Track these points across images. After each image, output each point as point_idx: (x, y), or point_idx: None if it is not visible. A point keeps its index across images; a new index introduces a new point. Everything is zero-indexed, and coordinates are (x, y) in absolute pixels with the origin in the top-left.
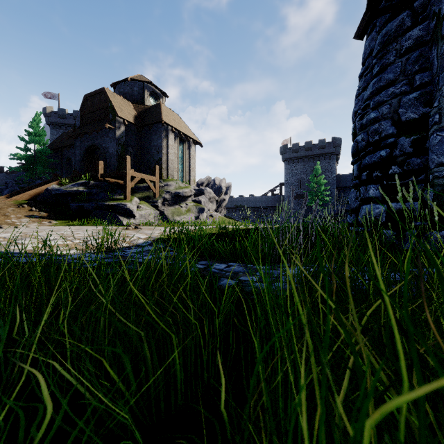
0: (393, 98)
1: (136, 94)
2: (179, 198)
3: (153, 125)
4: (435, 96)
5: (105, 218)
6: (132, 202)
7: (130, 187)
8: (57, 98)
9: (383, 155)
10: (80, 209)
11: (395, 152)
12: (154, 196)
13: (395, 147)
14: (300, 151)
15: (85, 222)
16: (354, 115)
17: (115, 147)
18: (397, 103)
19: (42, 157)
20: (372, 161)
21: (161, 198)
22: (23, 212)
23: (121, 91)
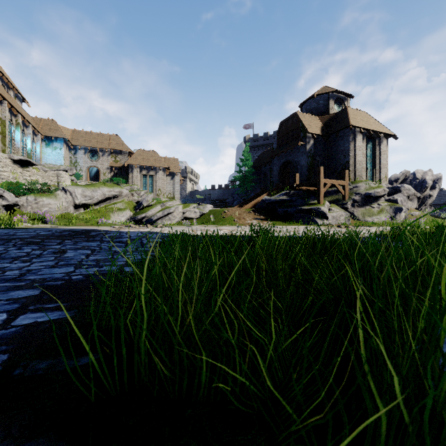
0: None
1: (321, 107)
2: (369, 198)
3: (339, 132)
4: None
5: (303, 220)
6: (324, 206)
7: (322, 193)
8: (252, 127)
9: None
10: (284, 213)
11: None
12: (343, 199)
13: None
14: None
15: (291, 223)
16: None
17: (305, 159)
18: None
19: (249, 176)
20: None
21: (350, 200)
22: (251, 216)
23: (307, 108)
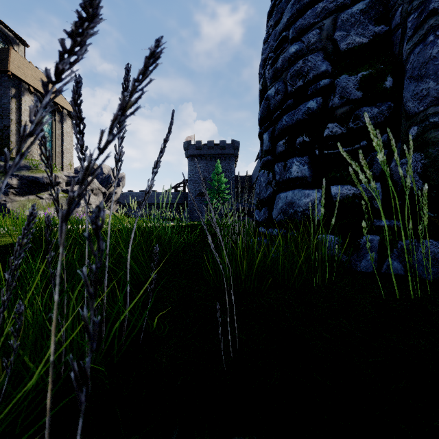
0: (325, 18)
1: None
2: (37, 185)
3: None
4: (396, 2)
5: None
6: None
7: None
8: None
9: (312, 106)
10: None
11: (333, 101)
12: None
13: (332, 92)
14: (203, 149)
15: None
16: (262, 68)
17: None
18: (332, 24)
19: None
20: (294, 119)
21: (0, 183)
22: None
23: None
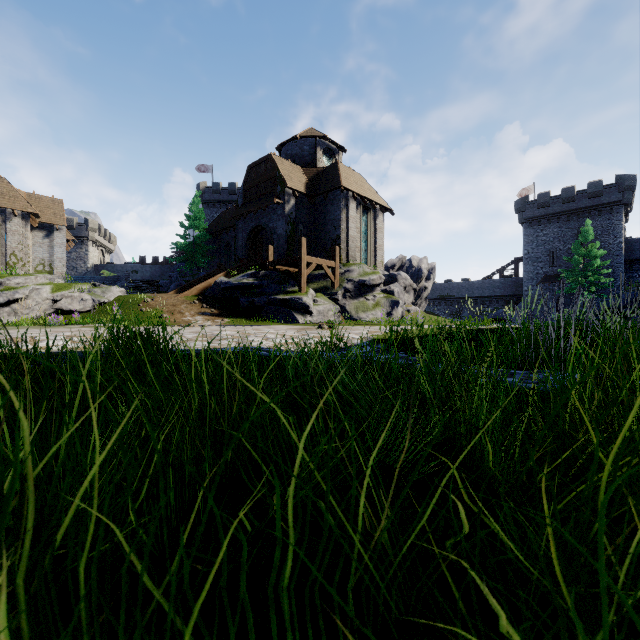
0: None
1: (306, 155)
2: (364, 287)
3: (329, 193)
4: None
5: (278, 316)
6: (308, 296)
7: (305, 276)
8: (211, 171)
9: None
10: (250, 305)
11: None
12: (332, 287)
13: None
14: (551, 205)
15: (259, 320)
16: None
17: (284, 226)
18: None
19: (201, 244)
20: None
21: (341, 288)
22: (196, 309)
23: (288, 153)
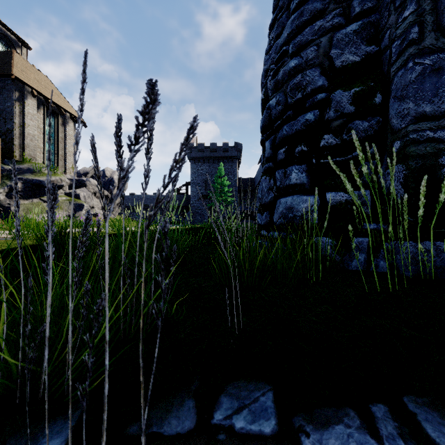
0: (322, 36)
1: None
2: (40, 188)
3: None
4: (385, 26)
5: None
6: None
7: None
8: None
9: (310, 118)
10: None
11: (329, 114)
12: None
13: (328, 106)
14: (205, 151)
15: None
16: (264, 78)
17: None
18: (328, 42)
19: None
20: (293, 130)
21: (4, 186)
22: None
23: None
